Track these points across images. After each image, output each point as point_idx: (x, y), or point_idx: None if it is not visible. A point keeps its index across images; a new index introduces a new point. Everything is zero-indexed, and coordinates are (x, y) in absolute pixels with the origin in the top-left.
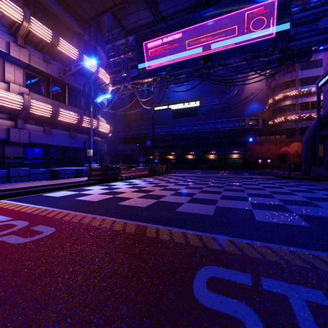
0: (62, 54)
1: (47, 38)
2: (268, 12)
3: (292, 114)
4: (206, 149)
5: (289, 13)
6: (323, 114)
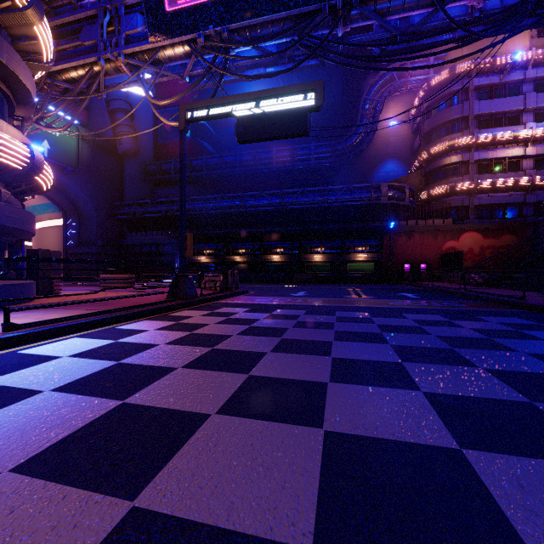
0: None
1: None
2: None
3: (464, 179)
4: (307, 244)
5: None
6: None
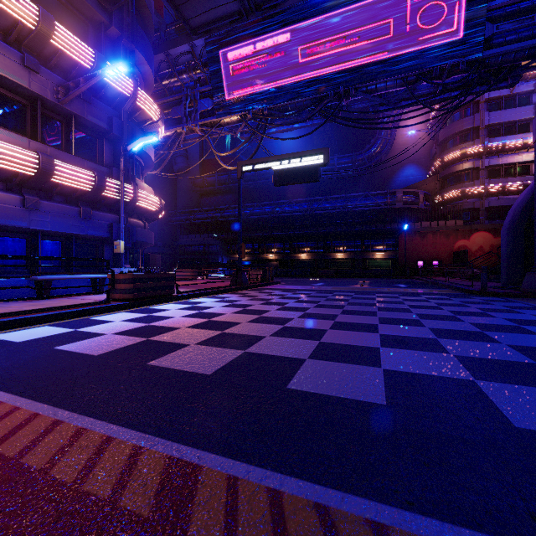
0: (61, 56)
1: (28, 20)
2: None
3: (475, 184)
4: (330, 244)
5: None
6: None
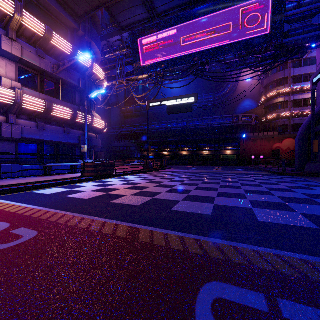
0: (55, 49)
1: (40, 32)
2: (262, 8)
3: (285, 110)
4: (200, 146)
5: (284, 9)
6: (316, 110)
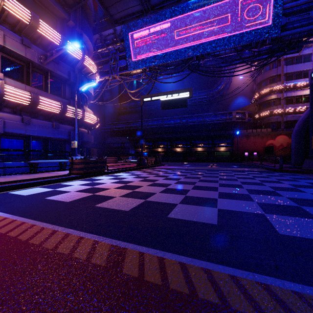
0: (43, 38)
1: (25, 19)
2: (259, 0)
3: (278, 107)
4: (194, 142)
5: (282, 1)
6: None
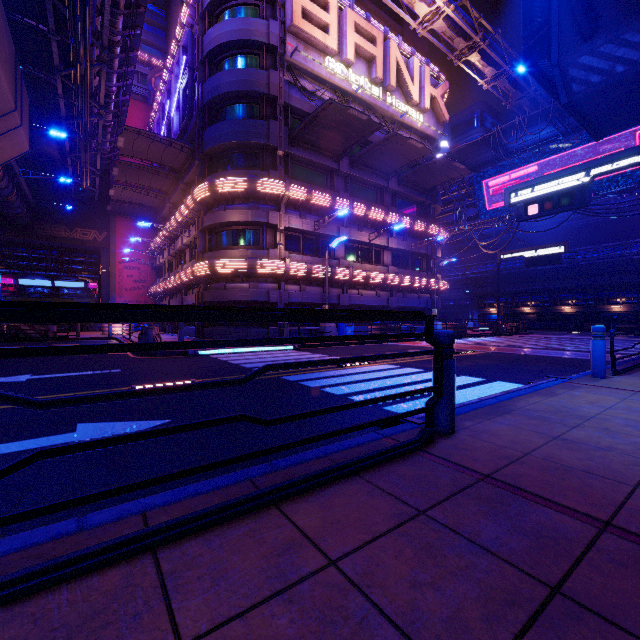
0: (414, 231)
1: (408, 225)
2: None
3: None
4: (603, 295)
5: None
6: None
